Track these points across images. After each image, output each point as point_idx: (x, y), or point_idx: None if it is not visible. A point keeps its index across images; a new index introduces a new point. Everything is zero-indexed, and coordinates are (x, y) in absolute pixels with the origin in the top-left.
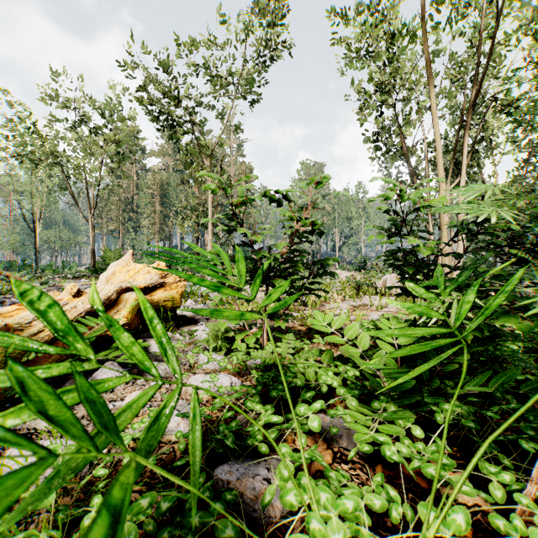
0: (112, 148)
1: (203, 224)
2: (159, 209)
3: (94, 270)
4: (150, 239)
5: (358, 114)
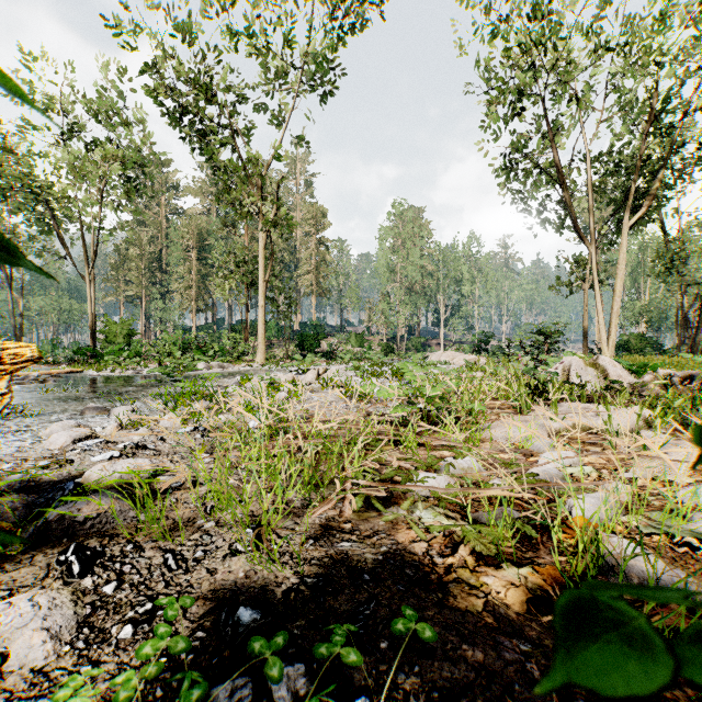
0: (114, 169)
1: (252, 284)
2: (196, 267)
3: (82, 351)
4: (183, 310)
5: (484, 114)
